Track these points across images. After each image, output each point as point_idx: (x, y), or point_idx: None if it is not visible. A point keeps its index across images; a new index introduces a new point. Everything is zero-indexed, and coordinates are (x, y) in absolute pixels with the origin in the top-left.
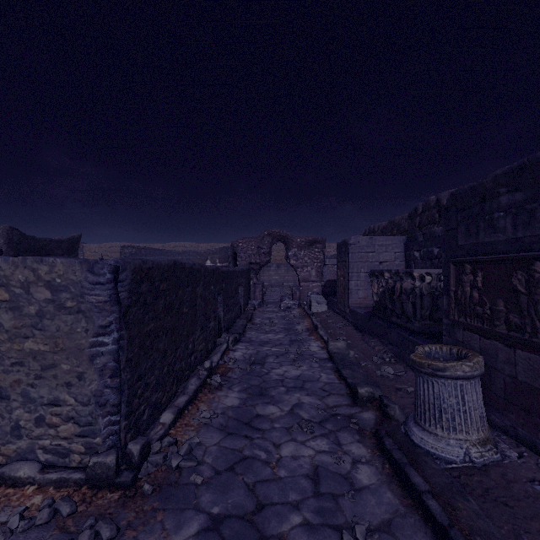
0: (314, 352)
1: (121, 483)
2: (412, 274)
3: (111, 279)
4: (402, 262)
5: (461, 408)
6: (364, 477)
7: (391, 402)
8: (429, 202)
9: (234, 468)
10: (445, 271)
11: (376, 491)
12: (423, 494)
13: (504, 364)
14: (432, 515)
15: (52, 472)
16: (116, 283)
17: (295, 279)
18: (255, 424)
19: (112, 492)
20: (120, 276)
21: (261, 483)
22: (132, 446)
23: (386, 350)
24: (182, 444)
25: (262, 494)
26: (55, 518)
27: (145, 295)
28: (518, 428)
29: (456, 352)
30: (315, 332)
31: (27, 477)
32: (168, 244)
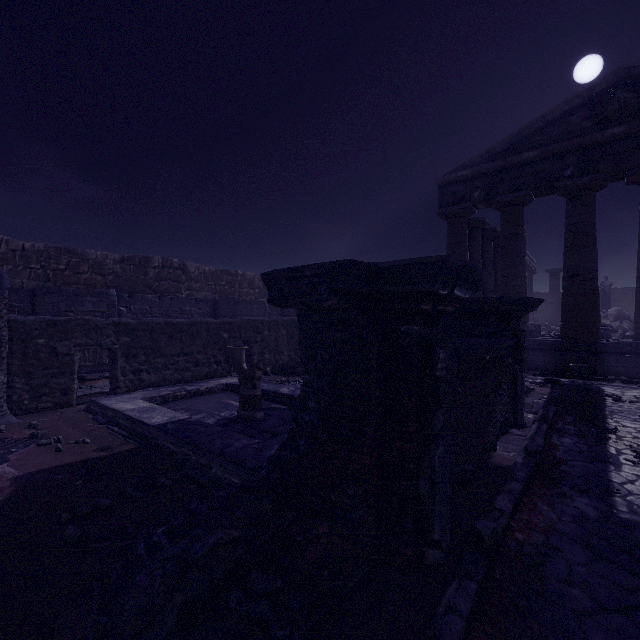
0: None
1: None
2: None
3: None
4: None
5: None
6: None
7: None
8: None
9: None
10: None
11: None
12: None
13: None
14: None
15: None
16: None
17: None
18: None
19: None
20: None
21: None
22: None
23: None
24: None
25: None
26: None
27: None
28: None
29: None
30: None
31: None
32: None
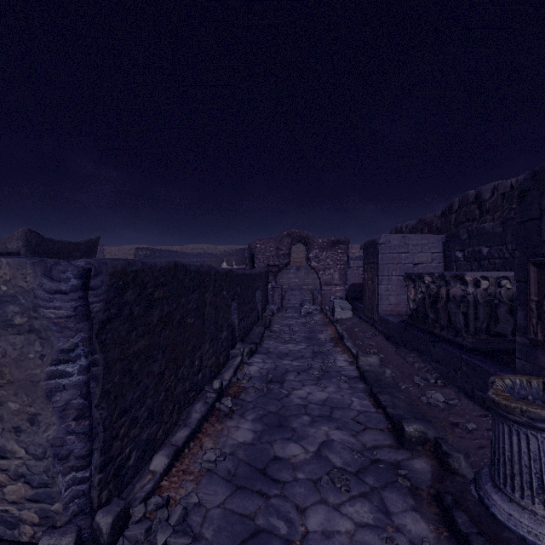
0: (341, 368)
1: None
2: (462, 278)
3: (78, 286)
4: (440, 264)
5: None
6: None
7: (453, 449)
8: (467, 197)
9: None
10: (519, 274)
11: None
12: None
13: None
14: None
15: None
16: (86, 291)
17: (316, 282)
18: (272, 473)
19: None
20: (92, 281)
21: None
22: (100, 519)
23: (428, 368)
24: (176, 503)
25: None
26: None
27: (131, 306)
28: None
29: None
30: (341, 343)
31: None
32: (186, 246)
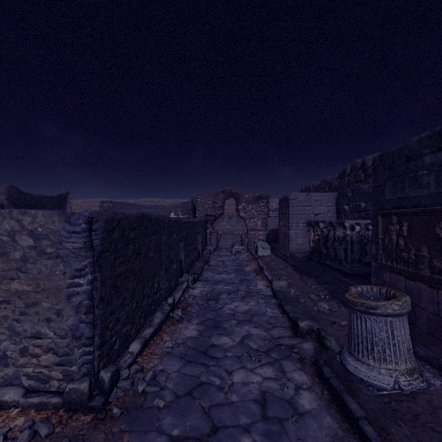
0: (260, 290)
1: (93, 407)
2: (343, 224)
3: (86, 229)
4: (333, 214)
5: (390, 342)
6: (306, 402)
7: (328, 335)
8: (355, 165)
9: (192, 393)
10: (373, 221)
11: (317, 415)
12: (359, 420)
13: (427, 303)
14: (368, 439)
15: (34, 396)
16: (90, 232)
17: (244, 228)
18: (210, 353)
19: (85, 415)
20: (94, 226)
21: (216, 407)
22: (103, 374)
23: (321, 288)
24: (148, 370)
25: (217, 418)
26: (34, 438)
27: (116, 242)
28: (441, 359)
29: (385, 292)
30: (261, 273)
31: (12, 401)
32: (140, 199)
